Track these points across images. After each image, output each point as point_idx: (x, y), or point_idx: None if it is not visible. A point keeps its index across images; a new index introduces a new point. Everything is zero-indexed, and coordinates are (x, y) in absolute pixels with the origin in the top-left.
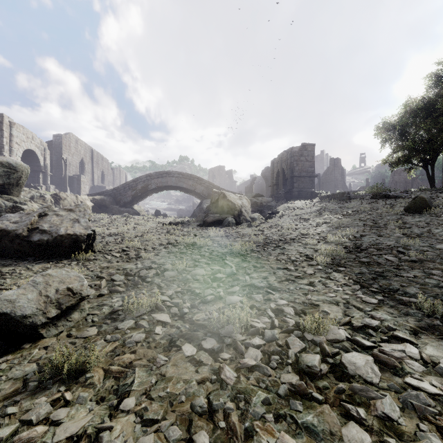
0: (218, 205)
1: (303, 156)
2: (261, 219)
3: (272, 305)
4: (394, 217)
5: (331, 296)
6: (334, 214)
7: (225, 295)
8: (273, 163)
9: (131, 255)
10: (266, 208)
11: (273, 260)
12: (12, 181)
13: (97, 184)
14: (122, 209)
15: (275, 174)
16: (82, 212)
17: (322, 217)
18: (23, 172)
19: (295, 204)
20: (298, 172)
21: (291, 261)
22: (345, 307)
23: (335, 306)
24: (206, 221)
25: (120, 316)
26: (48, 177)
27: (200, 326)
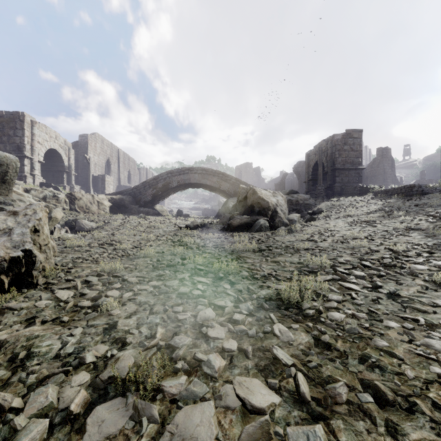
0: (246, 204)
1: (347, 145)
2: (301, 220)
3: None
4: None
5: None
6: (415, 215)
7: None
8: (308, 155)
9: (88, 296)
10: (302, 207)
11: (412, 355)
12: None
13: (124, 184)
14: (142, 209)
15: (310, 167)
16: (28, 216)
17: (394, 218)
18: (10, 165)
19: (342, 202)
20: (341, 164)
21: None
22: None
23: None
24: (231, 224)
25: None
26: (73, 177)
27: None
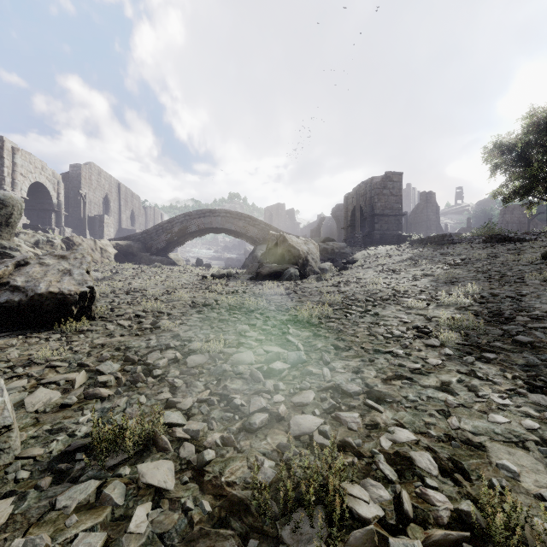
0: (276, 252)
1: (387, 189)
2: (333, 270)
3: (384, 443)
4: (529, 267)
5: (500, 422)
6: (435, 264)
7: (288, 410)
8: (346, 198)
9: (146, 323)
10: (338, 256)
11: (364, 335)
12: None
13: (126, 227)
14: (154, 257)
15: (349, 212)
16: (79, 259)
17: (418, 267)
18: (15, 206)
19: (378, 251)
20: (380, 210)
21: (395, 339)
22: (545, 455)
23: (521, 452)
24: (260, 272)
25: (78, 465)
26: (63, 218)
27: (235, 505)
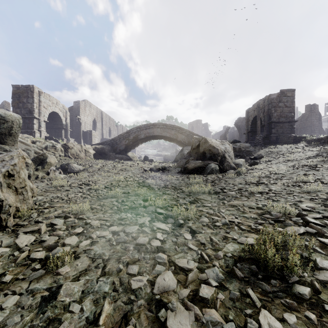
0: (198, 151)
1: (282, 102)
2: (245, 164)
3: None
4: None
5: None
6: None
7: None
8: (247, 112)
9: (47, 243)
10: (244, 153)
11: None
12: (4, 130)
13: (106, 137)
14: (117, 155)
15: (249, 122)
16: (4, 162)
17: None
18: (14, 122)
19: (279, 149)
20: (276, 118)
21: None
22: None
23: None
24: (187, 167)
25: None
26: (69, 132)
27: None
